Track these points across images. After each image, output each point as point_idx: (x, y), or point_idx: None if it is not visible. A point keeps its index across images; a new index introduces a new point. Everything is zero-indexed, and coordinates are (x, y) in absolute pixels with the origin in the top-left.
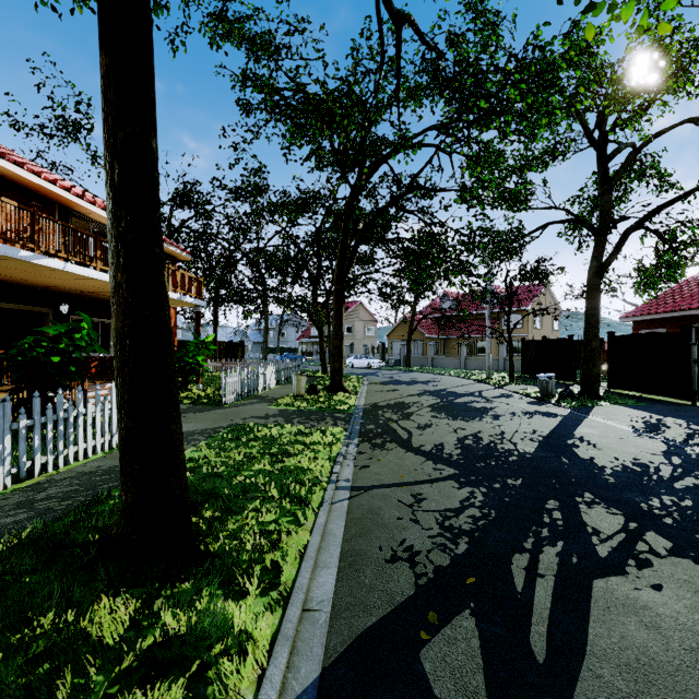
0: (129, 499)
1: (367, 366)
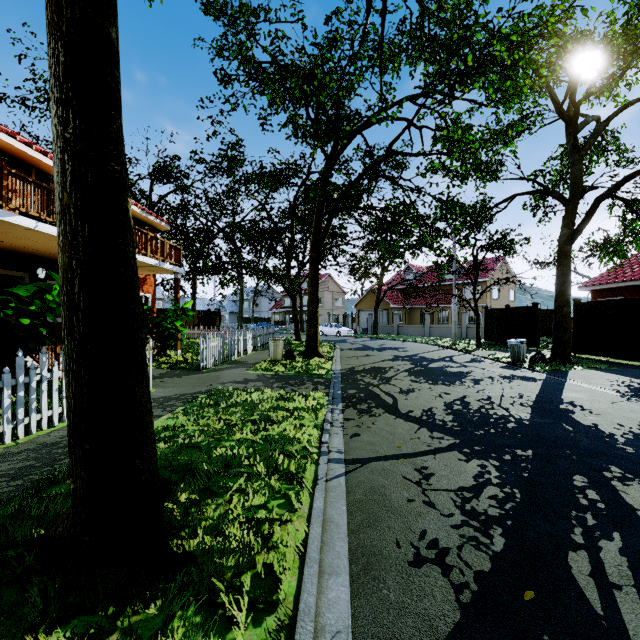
0: (78, 489)
1: (337, 334)
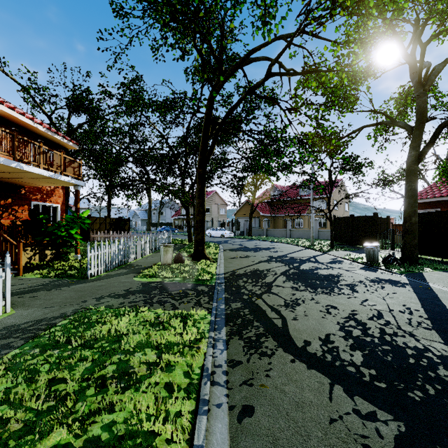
0: None
1: (221, 235)
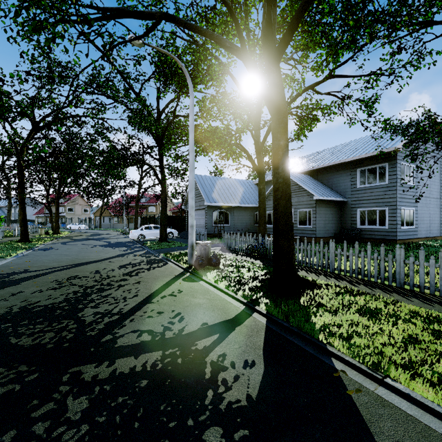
0: (23, 236)
1: (79, 228)
